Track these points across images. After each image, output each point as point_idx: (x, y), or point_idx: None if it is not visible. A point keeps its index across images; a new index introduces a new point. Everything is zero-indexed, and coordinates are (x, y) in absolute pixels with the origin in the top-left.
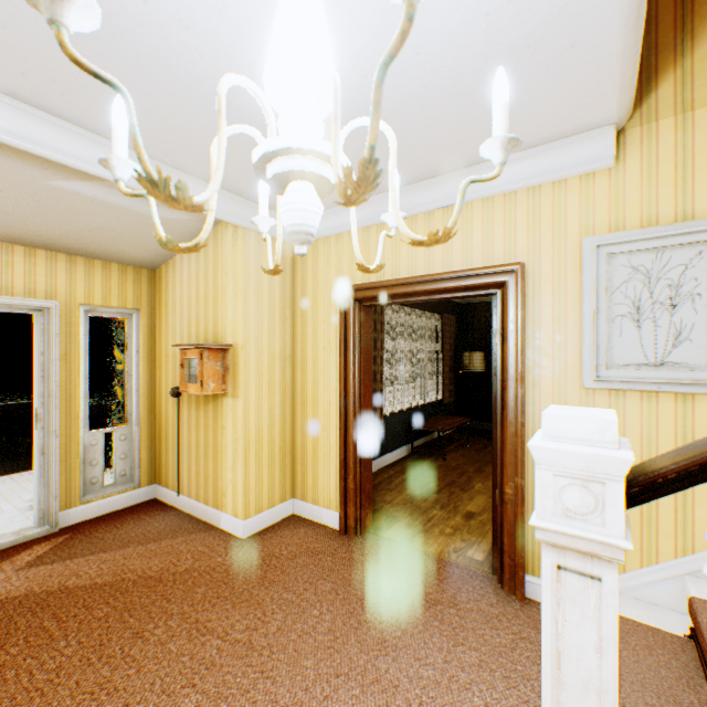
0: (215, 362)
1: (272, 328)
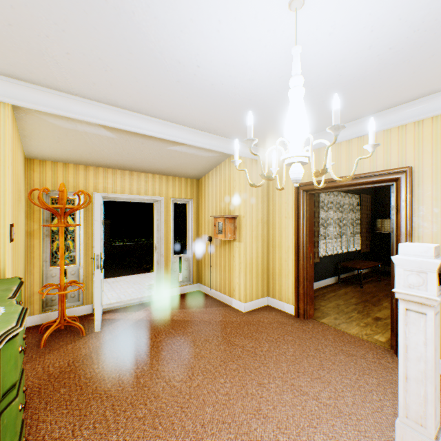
0: (230, 224)
1: (257, 207)
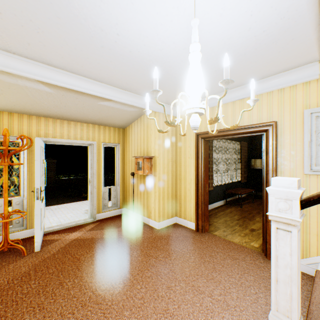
0: (148, 163)
1: (168, 150)
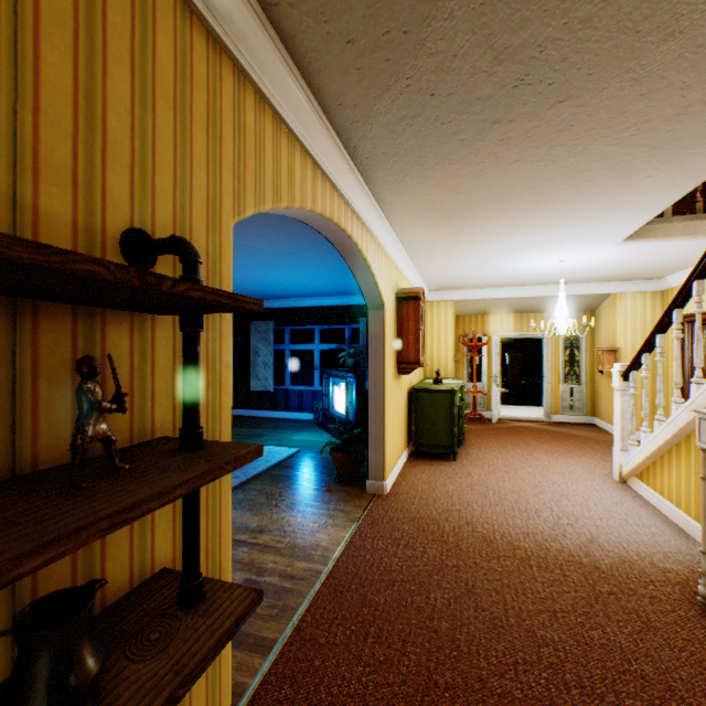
0: (609, 356)
1: (643, 339)
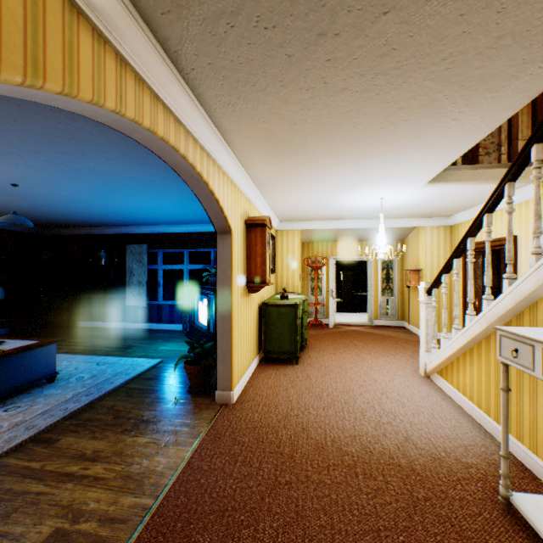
0: (414, 275)
1: (438, 262)
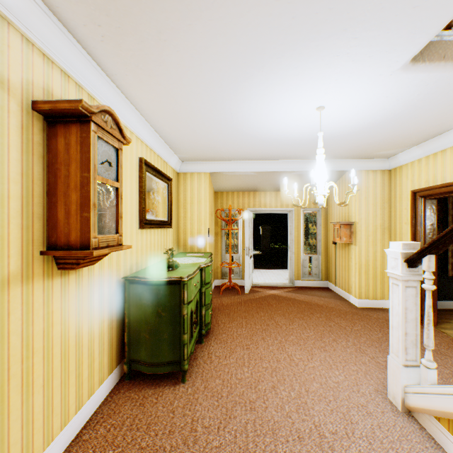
0: (345, 229)
1: (374, 214)
